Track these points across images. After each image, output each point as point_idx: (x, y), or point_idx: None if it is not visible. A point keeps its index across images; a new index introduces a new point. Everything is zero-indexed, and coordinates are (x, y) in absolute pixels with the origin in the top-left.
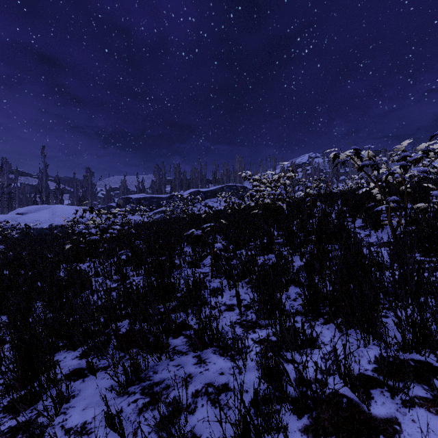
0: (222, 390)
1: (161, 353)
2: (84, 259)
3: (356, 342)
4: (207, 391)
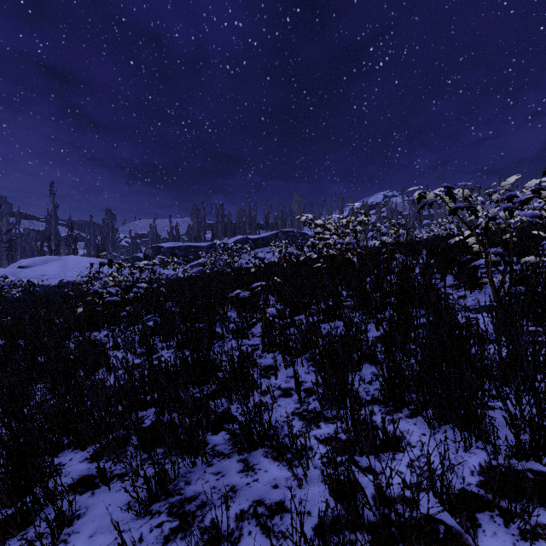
0: (276, 511)
1: (196, 455)
2: (101, 326)
3: (453, 444)
4: (256, 511)
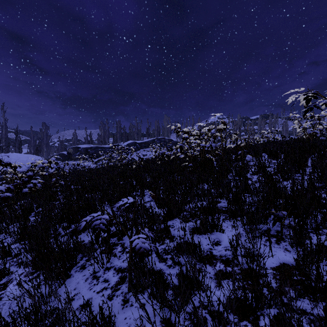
0: None
1: None
2: None
3: None
4: None
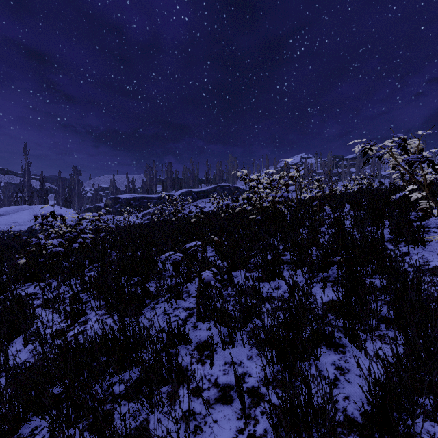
0: None
1: None
2: (41, 278)
3: None
4: None
